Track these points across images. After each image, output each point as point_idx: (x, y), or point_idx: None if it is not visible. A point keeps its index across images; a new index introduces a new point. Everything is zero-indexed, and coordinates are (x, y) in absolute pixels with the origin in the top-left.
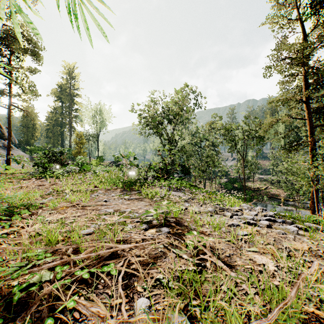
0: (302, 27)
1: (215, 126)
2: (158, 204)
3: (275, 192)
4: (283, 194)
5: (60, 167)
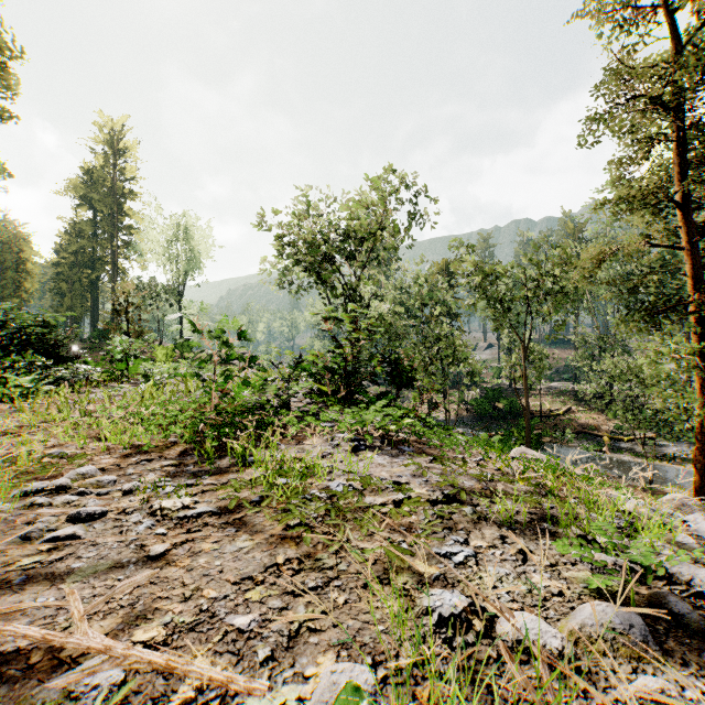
0: (674, 24)
1: (458, 267)
2: (317, 564)
3: (588, 419)
4: (606, 425)
5: (55, 365)
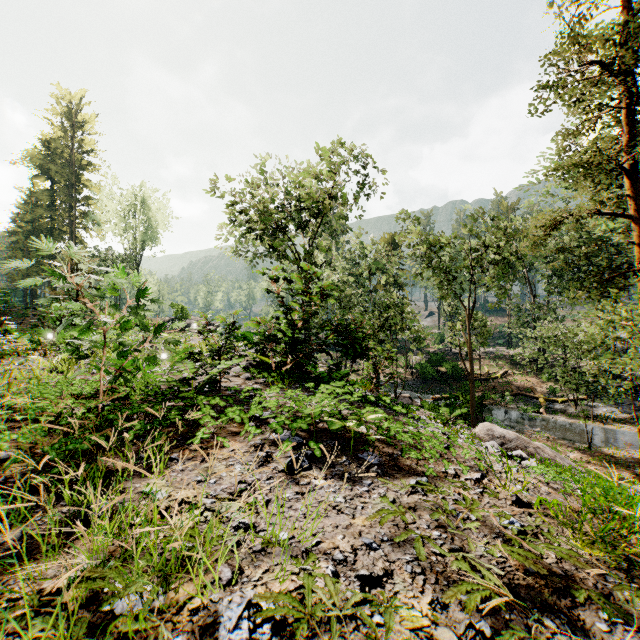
0: None
1: (406, 238)
2: None
3: (524, 382)
4: (540, 387)
5: None
